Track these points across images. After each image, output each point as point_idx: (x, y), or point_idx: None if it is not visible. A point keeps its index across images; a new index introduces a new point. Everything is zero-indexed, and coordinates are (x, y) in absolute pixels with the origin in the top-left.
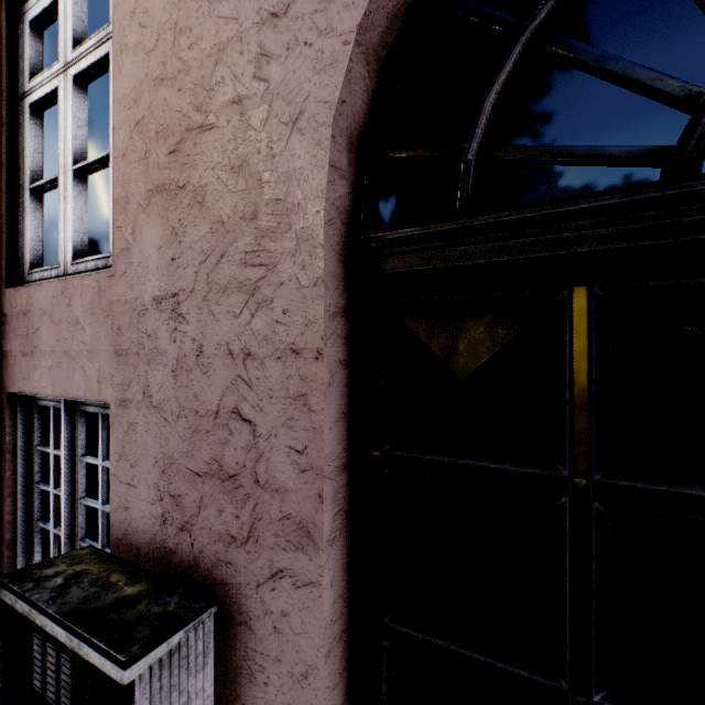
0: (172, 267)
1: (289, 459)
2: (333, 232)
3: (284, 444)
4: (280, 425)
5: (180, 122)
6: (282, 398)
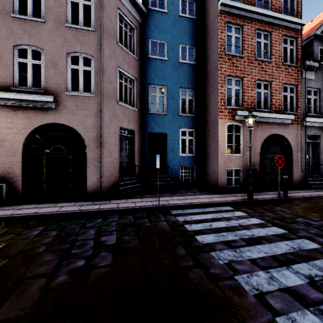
0: (0, 153)
1: (18, 171)
2: (23, 152)
3: (17, 169)
4: (17, 168)
5: (2, 138)
6: (17, 165)
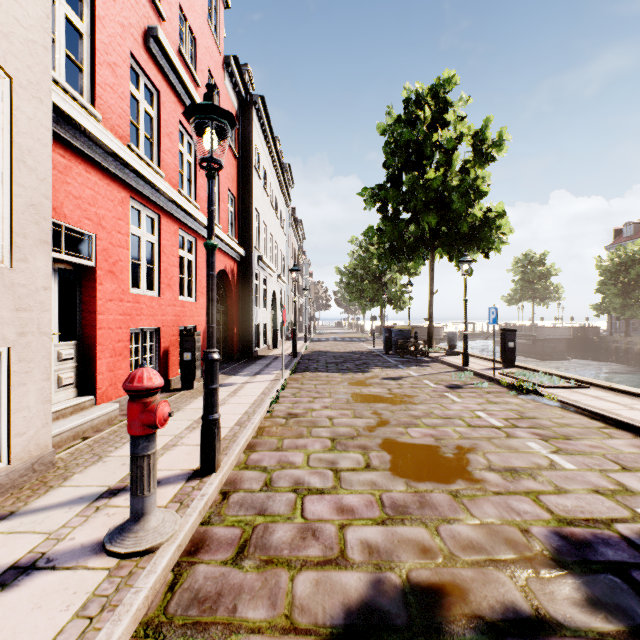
0: None
1: None
2: None
3: None
4: None
5: None
6: None
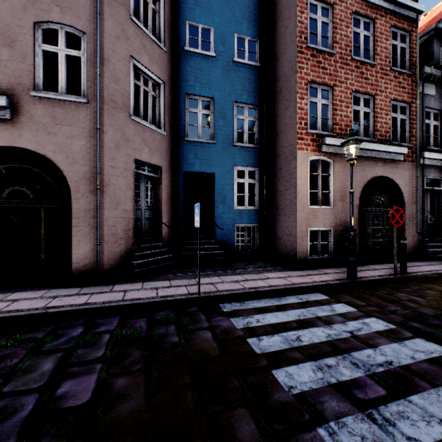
0: None
1: None
2: None
3: None
4: None
5: None
6: None
